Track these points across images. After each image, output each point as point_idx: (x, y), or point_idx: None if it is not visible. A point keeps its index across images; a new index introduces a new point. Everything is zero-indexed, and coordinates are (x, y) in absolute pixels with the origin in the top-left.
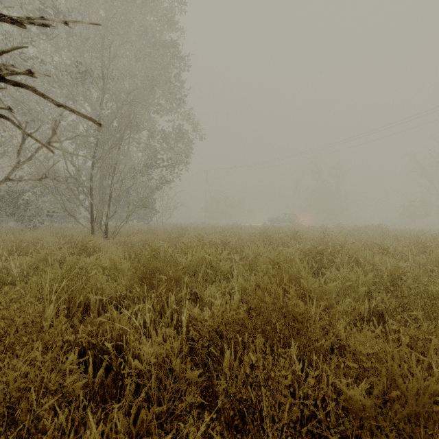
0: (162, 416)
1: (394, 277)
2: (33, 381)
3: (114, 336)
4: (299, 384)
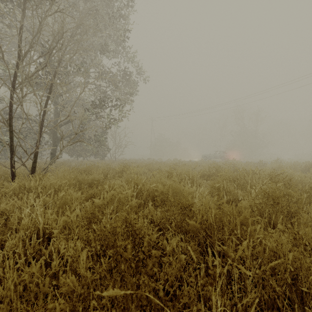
0: None
1: None
2: None
3: None
4: None
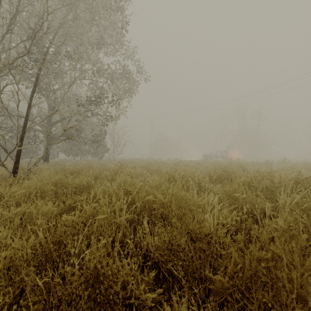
0: None
1: None
2: None
3: None
4: None
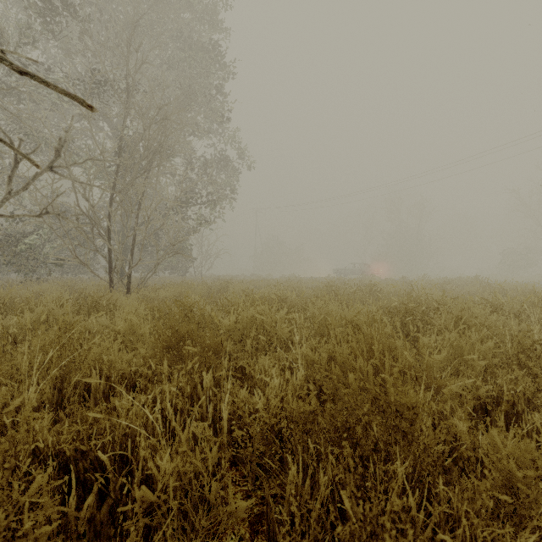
0: None
1: (524, 346)
2: None
3: (117, 438)
4: (415, 529)
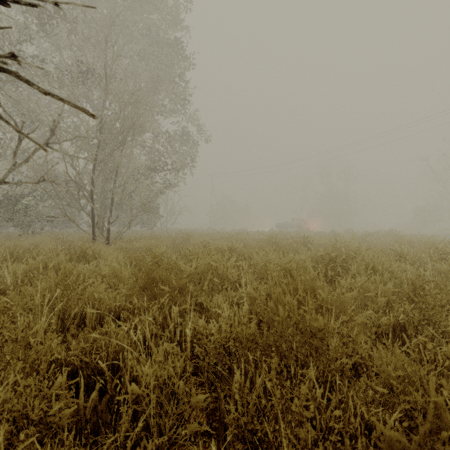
0: (163, 446)
1: (416, 286)
2: (12, 411)
3: (110, 353)
4: (320, 412)
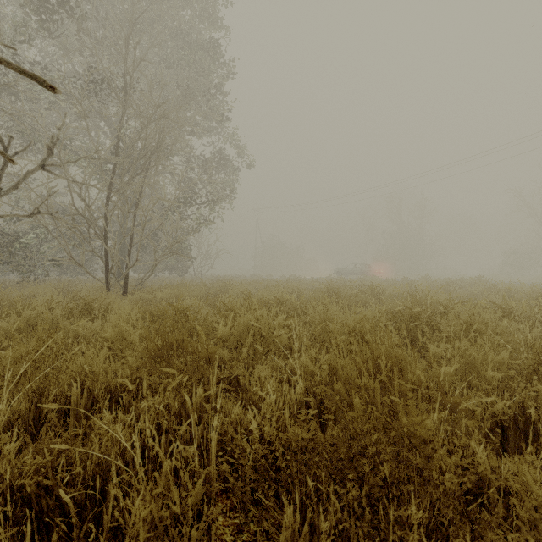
0: None
1: None
2: None
3: (89, 468)
4: None
